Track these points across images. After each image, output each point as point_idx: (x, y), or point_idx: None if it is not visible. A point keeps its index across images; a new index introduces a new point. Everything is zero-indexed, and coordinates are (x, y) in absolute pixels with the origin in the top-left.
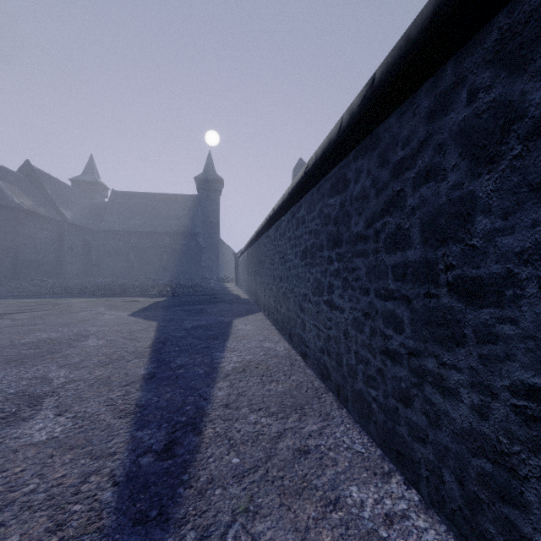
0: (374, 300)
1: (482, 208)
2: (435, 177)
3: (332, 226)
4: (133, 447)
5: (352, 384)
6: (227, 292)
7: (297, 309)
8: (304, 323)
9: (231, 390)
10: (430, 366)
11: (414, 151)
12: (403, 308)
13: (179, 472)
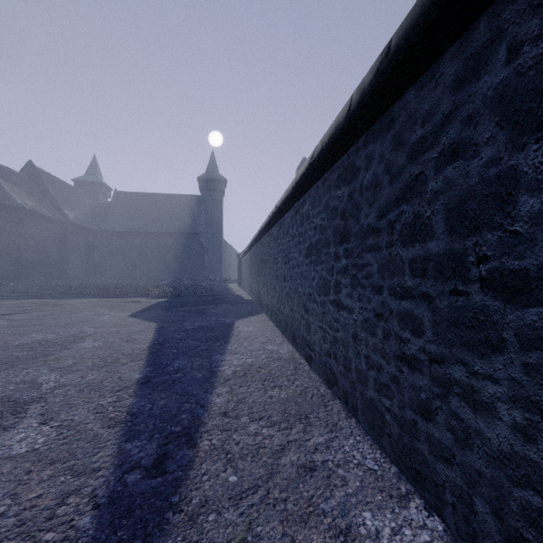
0: (388, 299)
1: (527, 185)
2: (464, 155)
3: (339, 220)
4: (119, 462)
5: (362, 391)
6: (230, 292)
7: (302, 310)
8: (309, 324)
9: (230, 397)
10: (457, 375)
11: (437, 127)
12: (423, 307)
13: (169, 493)
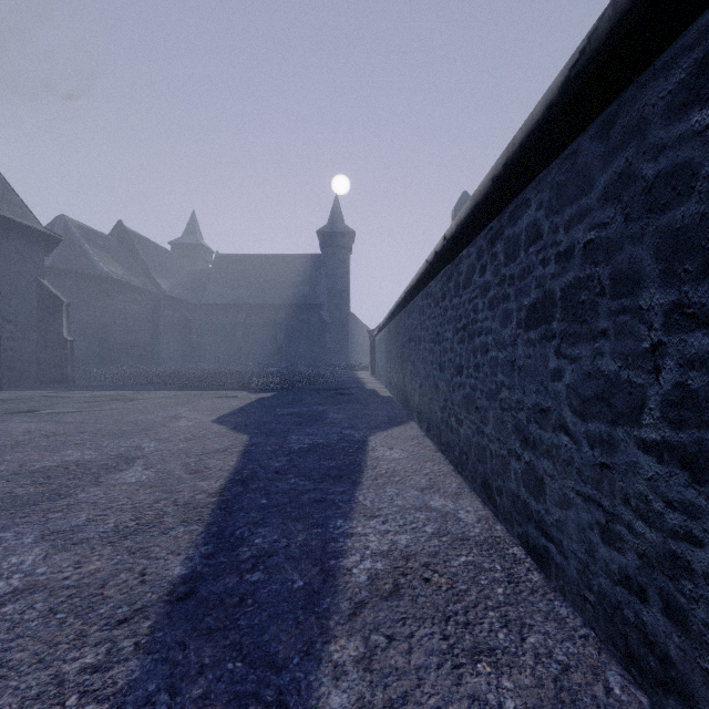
0: None
1: None
2: None
3: (706, 201)
4: None
5: None
6: (360, 384)
7: (512, 438)
8: (538, 476)
9: (366, 687)
10: None
11: None
12: None
13: None
